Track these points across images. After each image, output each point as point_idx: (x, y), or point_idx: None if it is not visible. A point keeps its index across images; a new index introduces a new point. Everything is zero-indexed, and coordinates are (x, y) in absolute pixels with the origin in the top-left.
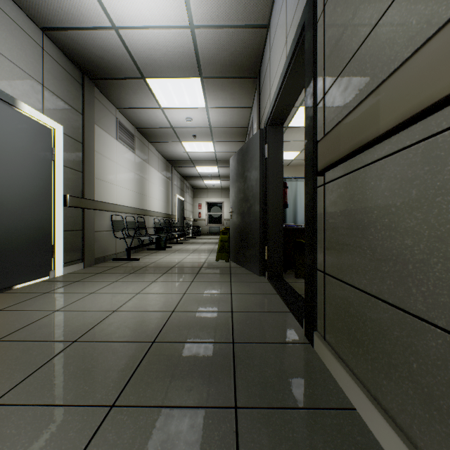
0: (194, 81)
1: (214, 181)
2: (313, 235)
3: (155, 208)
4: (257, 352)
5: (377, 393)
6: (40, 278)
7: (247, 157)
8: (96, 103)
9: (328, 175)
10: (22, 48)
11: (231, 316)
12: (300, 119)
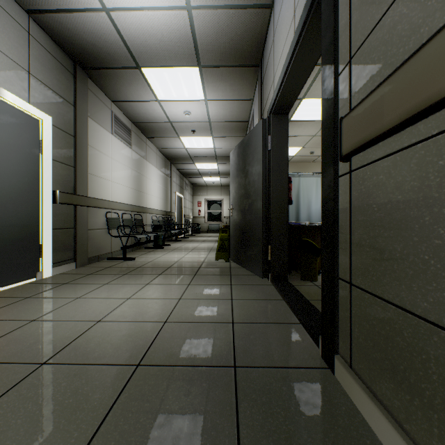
0: (192, 71)
1: (214, 178)
2: (334, 236)
3: (153, 205)
4: (265, 382)
5: None
6: (25, 280)
7: (249, 150)
8: (90, 95)
9: (356, 159)
10: (4, 31)
11: (232, 329)
12: (303, 112)
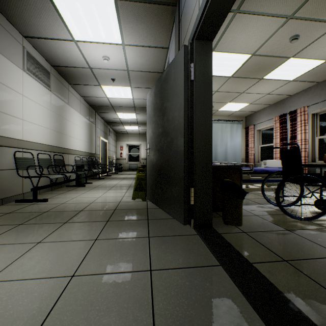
0: (107, 3)
1: (133, 127)
2: None
3: (77, 147)
4: None
5: None
6: None
7: (167, 85)
8: None
9: None
10: None
11: None
12: None
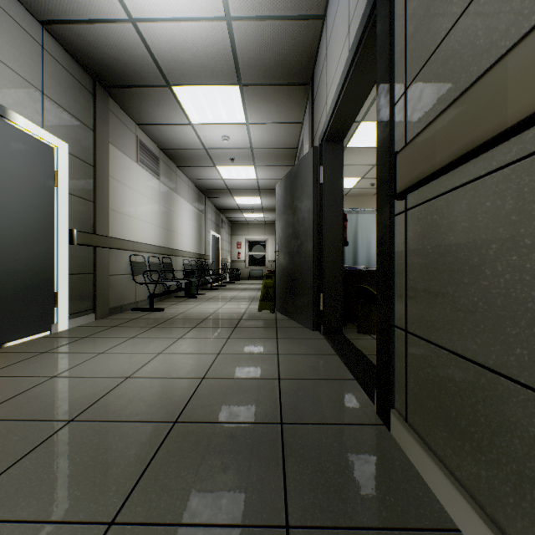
0: (231, 90)
1: (256, 215)
2: (389, 280)
3: (185, 247)
4: (314, 438)
5: (496, 513)
6: (39, 334)
7: (298, 182)
8: (111, 117)
9: (411, 198)
10: (15, 45)
11: (278, 385)
12: (362, 137)
